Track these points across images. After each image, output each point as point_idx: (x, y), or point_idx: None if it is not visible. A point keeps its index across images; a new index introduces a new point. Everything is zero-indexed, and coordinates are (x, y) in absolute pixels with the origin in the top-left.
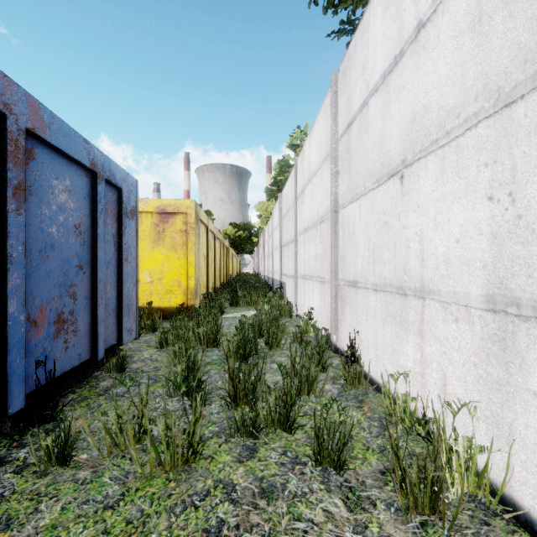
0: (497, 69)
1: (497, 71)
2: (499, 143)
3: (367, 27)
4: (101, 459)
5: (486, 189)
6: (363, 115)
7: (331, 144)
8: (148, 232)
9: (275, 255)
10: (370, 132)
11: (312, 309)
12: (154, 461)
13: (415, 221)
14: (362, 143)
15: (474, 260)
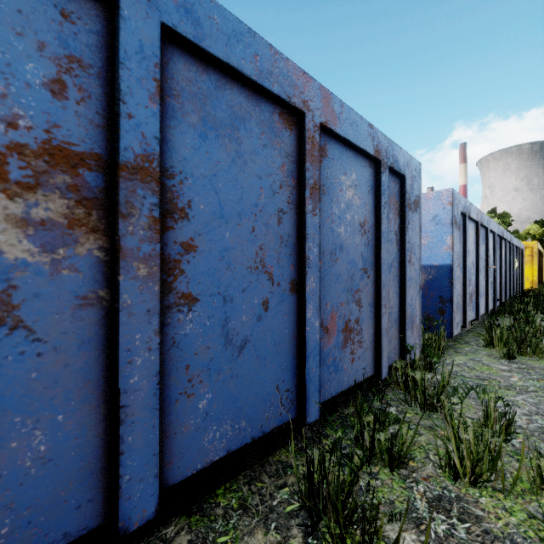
0: None
1: None
2: None
3: None
4: None
5: None
6: None
7: None
8: None
9: None
10: None
11: None
12: None
13: None
14: None
15: None
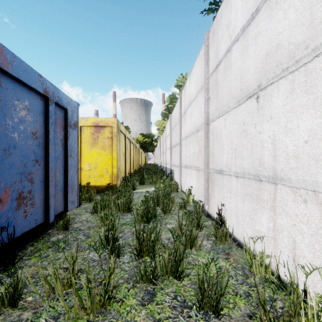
0: None
1: None
2: None
3: None
4: (41, 301)
5: None
6: (227, 58)
7: (204, 80)
8: (88, 138)
9: (167, 153)
10: (232, 68)
11: (191, 187)
12: (78, 306)
13: (269, 128)
14: (226, 77)
15: None
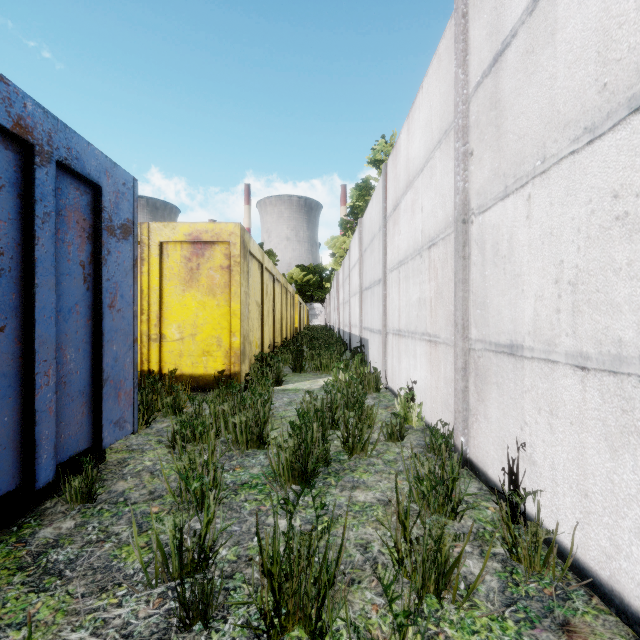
0: None
1: None
2: None
3: None
4: None
5: None
6: (540, 14)
7: (455, 108)
8: (177, 270)
9: (353, 302)
10: (562, 36)
11: (414, 383)
12: None
13: None
14: (534, 73)
15: None
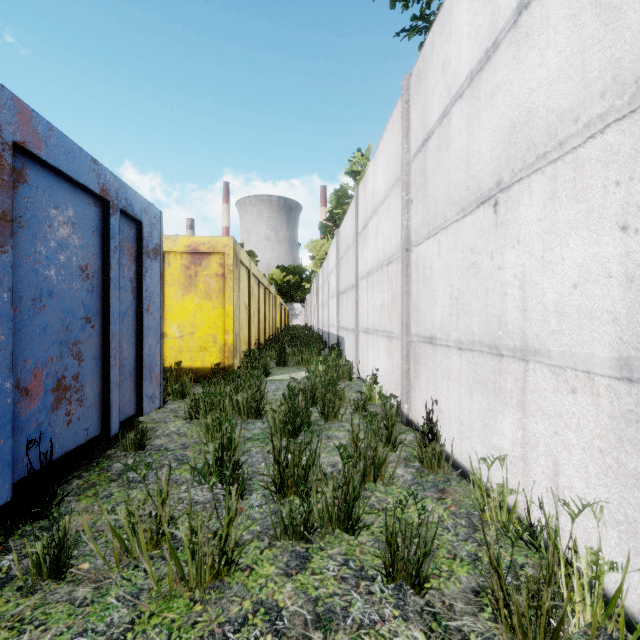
0: (634, 53)
1: (635, 56)
2: (638, 153)
3: (448, 16)
4: (106, 570)
5: (617, 215)
6: (443, 128)
7: (402, 166)
8: (177, 277)
9: (331, 304)
10: (452, 148)
11: (377, 370)
12: (175, 575)
13: (515, 260)
14: (441, 164)
15: (600, 311)
